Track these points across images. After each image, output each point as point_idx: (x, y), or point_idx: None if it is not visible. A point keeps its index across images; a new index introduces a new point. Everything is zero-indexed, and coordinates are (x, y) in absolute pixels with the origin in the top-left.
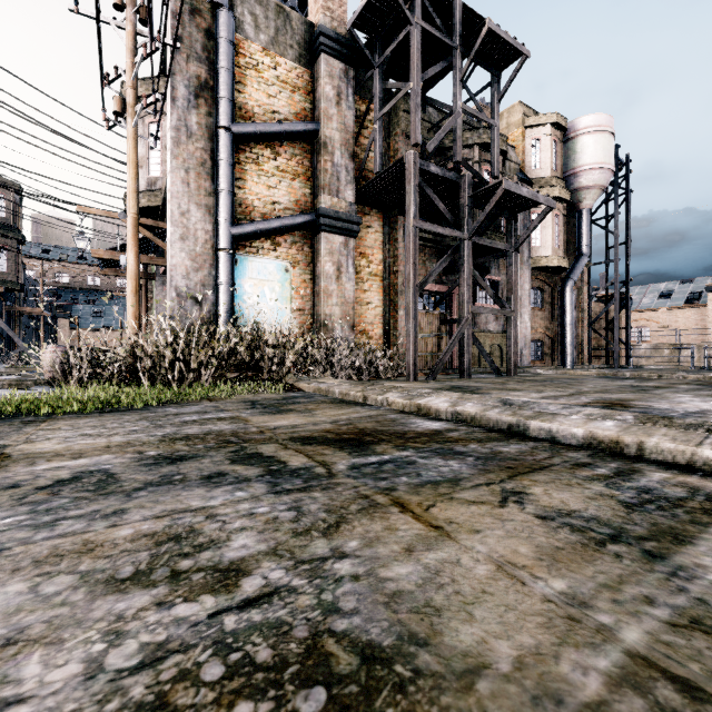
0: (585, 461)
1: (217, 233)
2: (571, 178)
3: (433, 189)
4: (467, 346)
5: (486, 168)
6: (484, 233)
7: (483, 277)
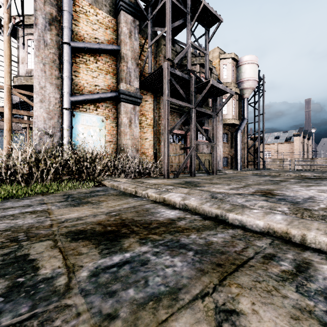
0: (270, 251)
1: (62, 99)
2: (240, 83)
3: (177, 83)
4: (194, 160)
5: (203, 76)
6: (201, 106)
7: (201, 127)
